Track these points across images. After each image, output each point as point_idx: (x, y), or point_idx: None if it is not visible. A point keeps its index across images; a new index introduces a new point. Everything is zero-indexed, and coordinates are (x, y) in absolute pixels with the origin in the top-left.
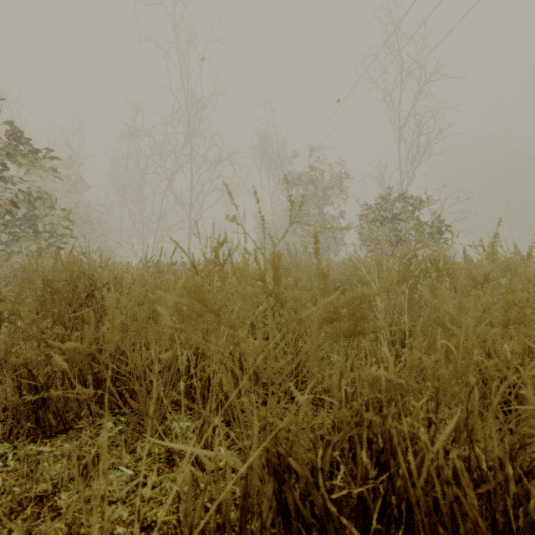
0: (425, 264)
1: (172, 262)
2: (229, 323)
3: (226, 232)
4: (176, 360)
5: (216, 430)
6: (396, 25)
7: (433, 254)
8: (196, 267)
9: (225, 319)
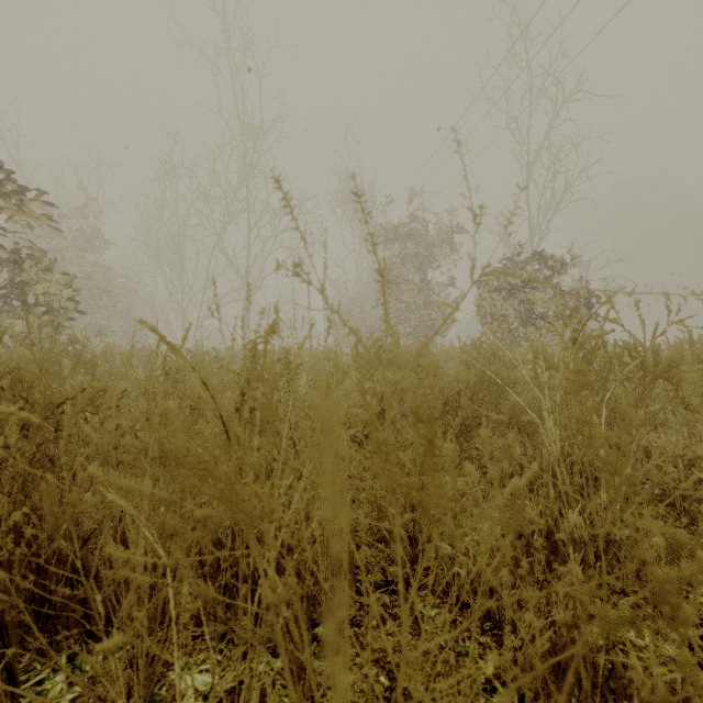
0: (621, 359)
1: (179, 364)
2: (286, 539)
3: (276, 307)
4: (196, 543)
5: (265, 701)
6: (524, 26)
7: (635, 342)
8: (215, 386)
9: (277, 521)
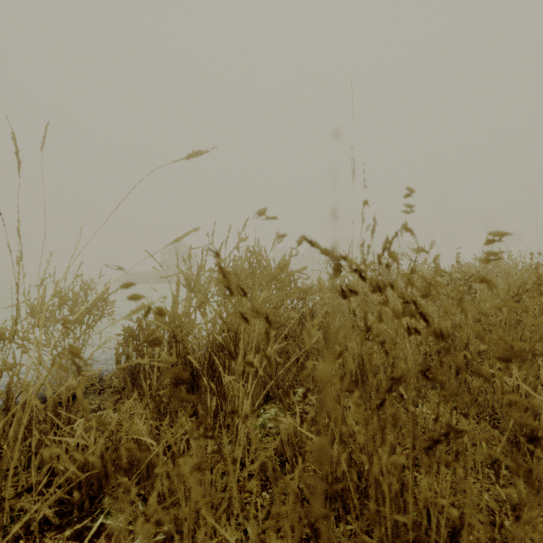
0: None
1: None
2: None
3: None
4: None
5: None
6: None
7: None
8: None
9: None
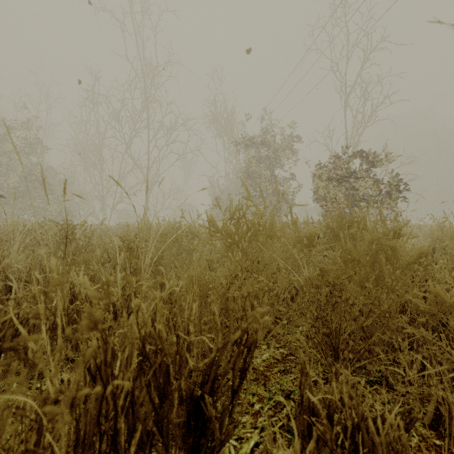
0: None
1: None
2: None
3: None
4: None
5: None
6: None
7: None
8: None
9: None
